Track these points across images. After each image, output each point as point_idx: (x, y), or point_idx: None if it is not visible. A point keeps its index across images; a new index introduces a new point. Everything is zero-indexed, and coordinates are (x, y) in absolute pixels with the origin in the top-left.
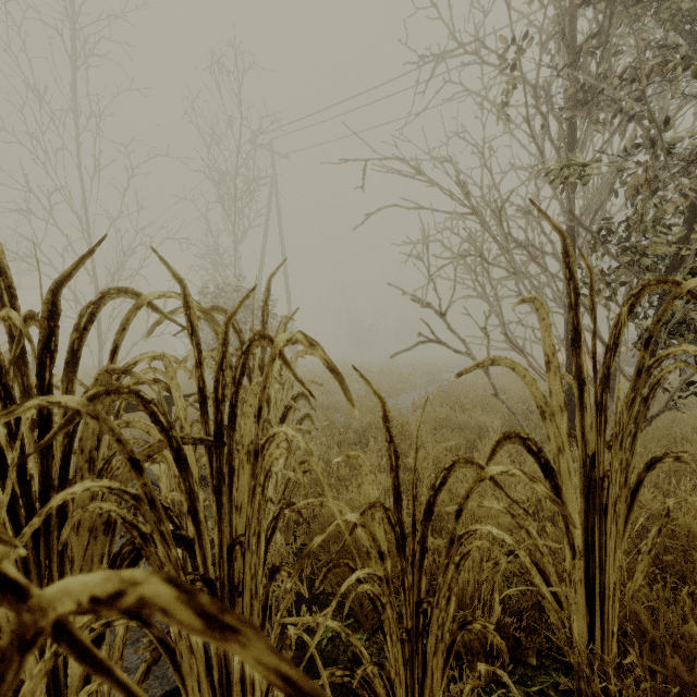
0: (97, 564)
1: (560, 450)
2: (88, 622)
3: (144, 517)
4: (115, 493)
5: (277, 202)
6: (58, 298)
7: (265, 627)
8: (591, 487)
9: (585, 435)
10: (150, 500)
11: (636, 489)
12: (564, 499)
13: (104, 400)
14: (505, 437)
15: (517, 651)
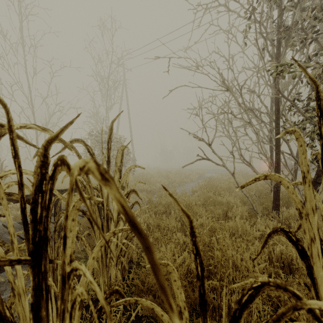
0: None
1: (312, 239)
2: None
3: None
4: None
5: (126, 91)
6: None
7: None
8: None
9: None
10: None
11: None
12: (315, 275)
13: None
14: (274, 231)
15: None
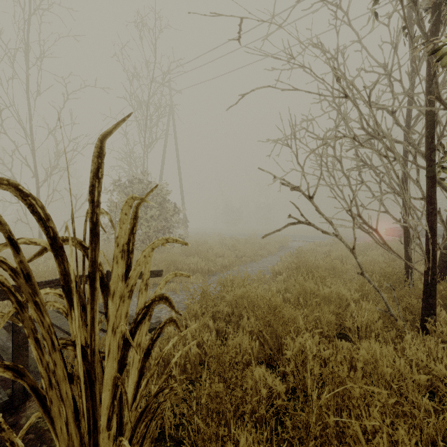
0: None
1: None
2: None
3: None
4: None
5: (173, 123)
6: None
7: None
8: None
9: None
10: None
11: None
12: None
13: None
14: None
15: None
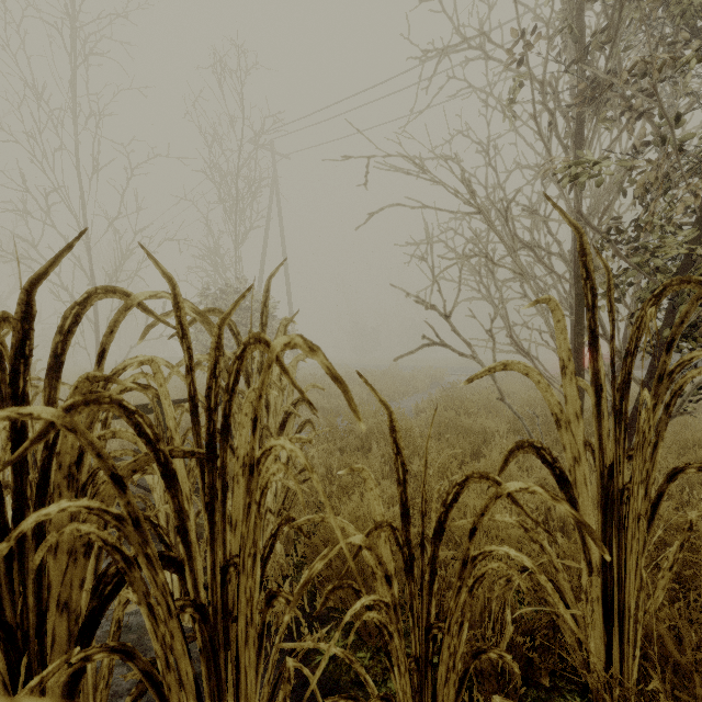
0: (77, 590)
1: (576, 460)
2: (55, 668)
3: (127, 539)
4: (95, 513)
5: (278, 202)
6: (33, 298)
7: (261, 657)
8: (609, 499)
9: (602, 444)
10: (135, 520)
11: (657, 502)
12: (580, 512)
13: (82, 410)
14: (518, 446)
15: (529, 671)
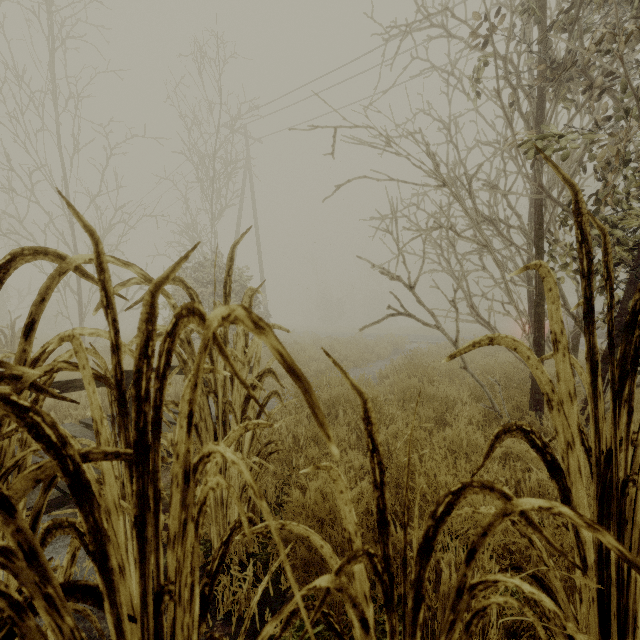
0: None
1: (569, 445)
2: None
3: (17, 577)
4: None
5: (251, 183)
6: None
7: None
8: (606, 488)
9: (599, 427)
10: (28, 550)
11: None
12: (574, 503)
13: None
14: (505, 430)
15: None
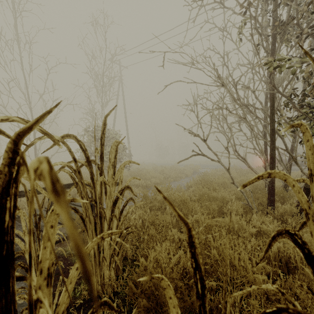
0: None
1: None
2: None
3: None
4: None
5: (122, 88)
6: None
7: None
8: None
9: None
10: None
11: None
12: None
13: None
14: (278, 234)
15: None
